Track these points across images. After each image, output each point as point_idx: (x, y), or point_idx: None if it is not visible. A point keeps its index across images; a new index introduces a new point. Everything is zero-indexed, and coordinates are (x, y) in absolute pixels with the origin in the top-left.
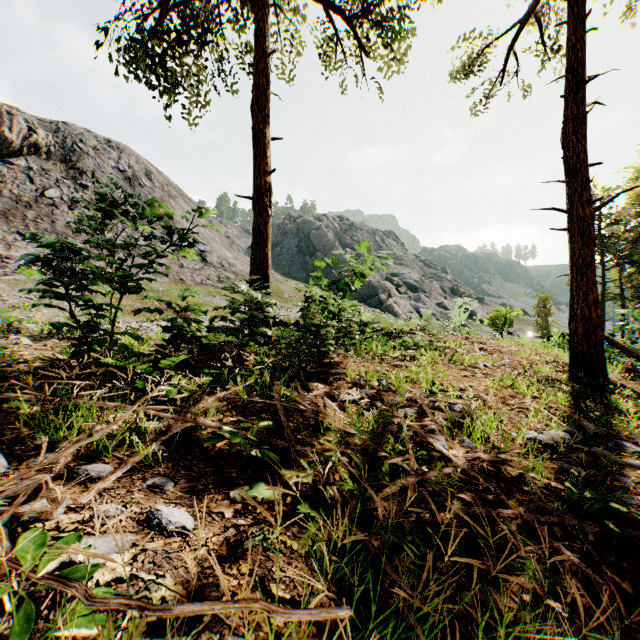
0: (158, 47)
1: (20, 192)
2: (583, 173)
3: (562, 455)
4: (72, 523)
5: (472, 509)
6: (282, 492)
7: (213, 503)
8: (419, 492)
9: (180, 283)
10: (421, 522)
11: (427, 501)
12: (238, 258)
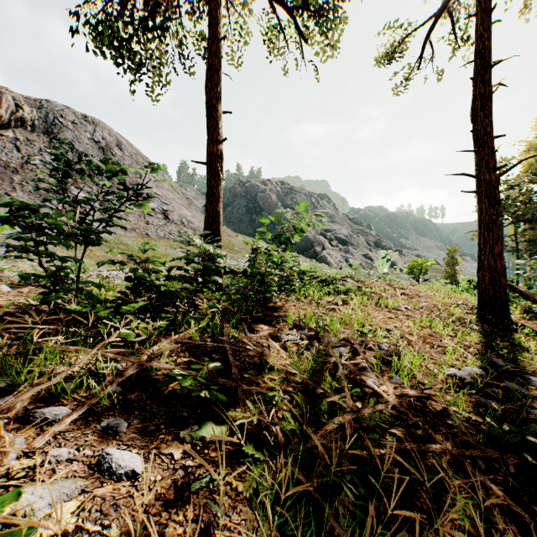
0: (124, 32)
1: (8, 159)
2: (489, 144)
3: (478, 389)
4: (23, 469)
5: (404, 445)
6: (229, 431)
7: (163, 444)
8: (355, 428)
9: (146, 237)
10: (358, 458)
11: (362, 437)
12: (196, 216)
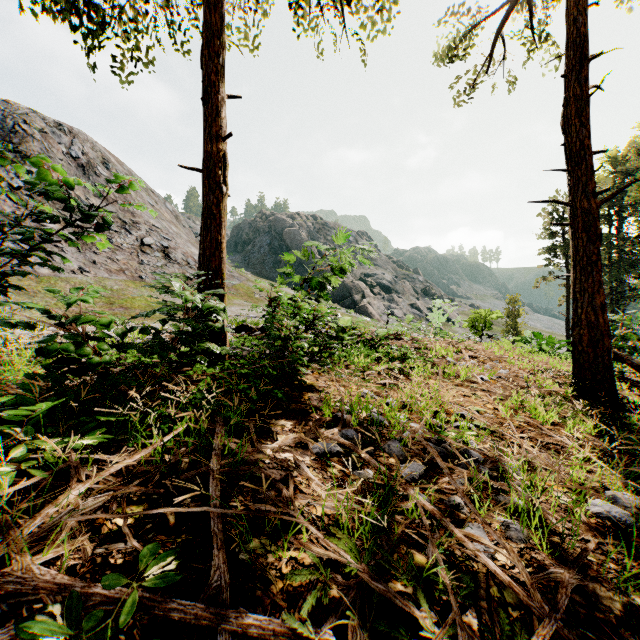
0: None
1: None
2: (589, 160)
3: None
4: None
5: None
6: None
7: None
8: None
9: (139, 281)
10: None
11: None
12: None
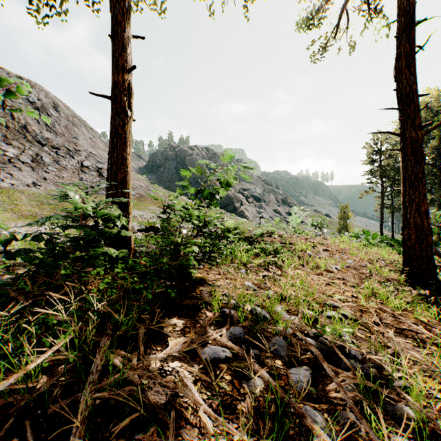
0: None
1: None
2: (416, 101)
3: None
4: None
5: None
6: None
7: None
8: None
9: None
10: None
11: None
12: None
